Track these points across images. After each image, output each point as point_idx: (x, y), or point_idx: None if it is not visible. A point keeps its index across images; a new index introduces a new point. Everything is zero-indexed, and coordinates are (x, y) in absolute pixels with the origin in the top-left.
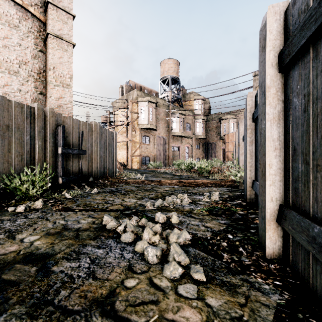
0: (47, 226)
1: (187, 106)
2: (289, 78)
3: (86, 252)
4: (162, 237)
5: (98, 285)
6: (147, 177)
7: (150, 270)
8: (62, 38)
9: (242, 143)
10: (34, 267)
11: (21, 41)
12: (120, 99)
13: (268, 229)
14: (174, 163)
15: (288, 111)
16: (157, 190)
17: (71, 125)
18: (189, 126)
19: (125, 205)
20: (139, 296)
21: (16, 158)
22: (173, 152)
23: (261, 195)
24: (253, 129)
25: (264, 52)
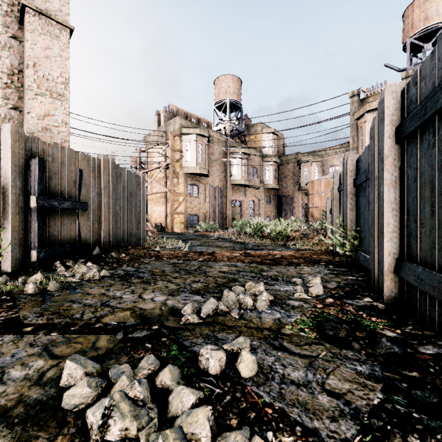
0: None
1: (252, 144)
2: None
3: None
4: None
5: None
6: (193, 247)
7: None
8: (50, 16)
9: (353, 191)
10: None
11: None
12: (156, 132)
13: None
14: (234, 224)
15: None
16: (207, 273)
17: (59, 158)
18: (255, 171)
19: (141, 310)
20: None
21: None
22: (232, 208)
23: None
24: (398, 156)
25: None
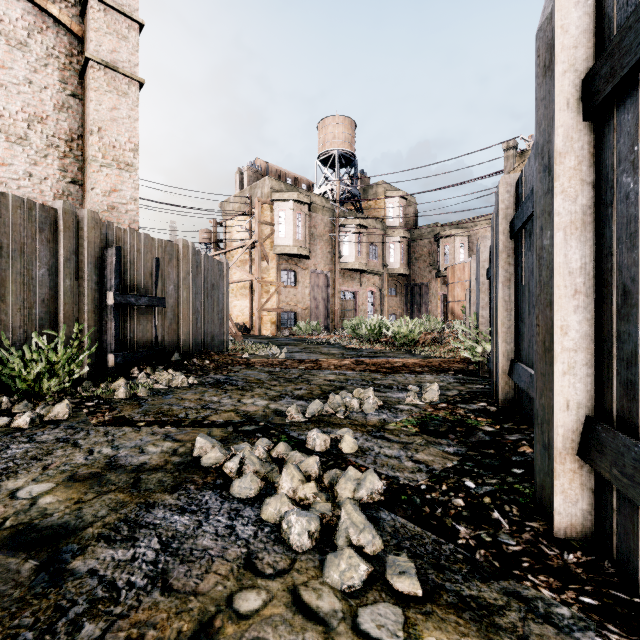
0: (72, 461)
1: (371, 211)
2: (610, 131)
3: (153, 522)
4: (322, 485)
5: (173, 608)
6: (290, 354)
7: (295, 568)
8: (117, 69)
9: (486, 284)
10: (31, 562)
11: (33, 73)
12: (237, 197)
13: (559, 471)
14: (345, 324)
15: (606, 206)
16: (311, 381)
17: (135, 245)
18: (375, 251)
19: (244, 411)
20: (268, 637)
21: (18, 314)
22: (343, 302)
23: (541, 395)
24: (512, 252)
25: (549, 77)
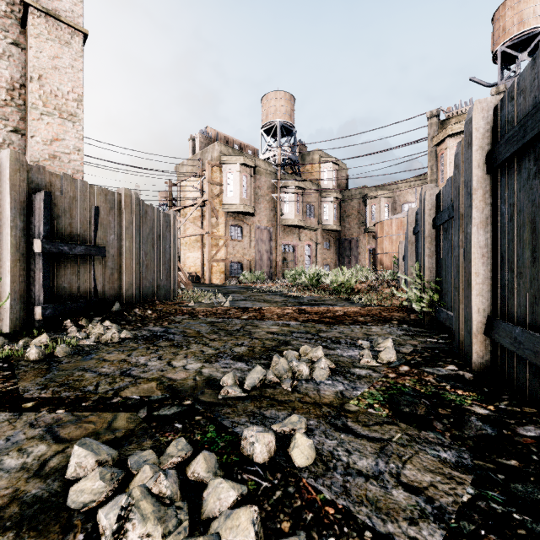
0: None
1: (308, 175)
2: None
3: None
4: None
5: None
6: (235, 302)
7: None
8: (59, 17)
9: (432, 233)
10: None
11: None
12: (190, 161)
13: None
14: (286, 273)
15: None
16: (253, 334)
17: (70, 192)
18: (312, 209)
19: (170, 380)
20: None
21: None
22: (284, 254)
23: None
24: (489, 189)
25: None
